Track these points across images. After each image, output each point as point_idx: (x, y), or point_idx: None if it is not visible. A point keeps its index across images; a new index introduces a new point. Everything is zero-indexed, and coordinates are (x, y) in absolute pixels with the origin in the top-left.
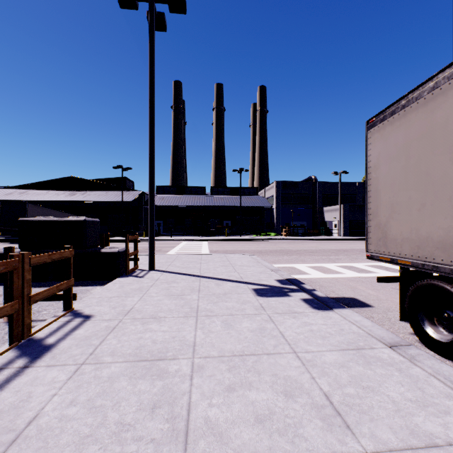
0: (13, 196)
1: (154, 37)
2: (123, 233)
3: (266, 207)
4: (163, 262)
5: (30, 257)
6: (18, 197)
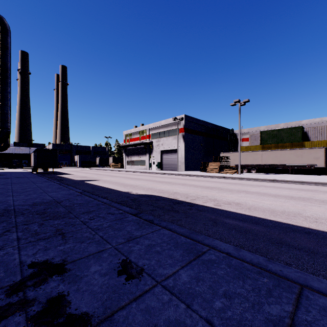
0: None
1: None
2: None
3: None
4: None
5: None
6: None
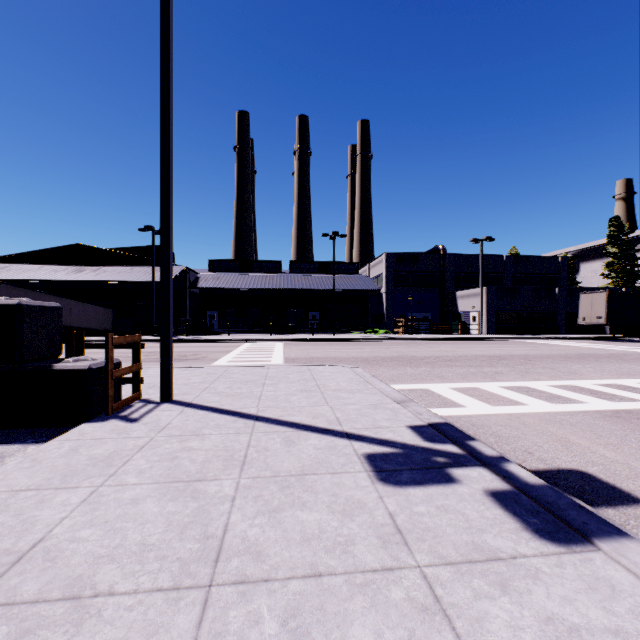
0: None
1: None
2: (154, 330)
3: (372, 290)
4: (195, 384)
5: None
6: None
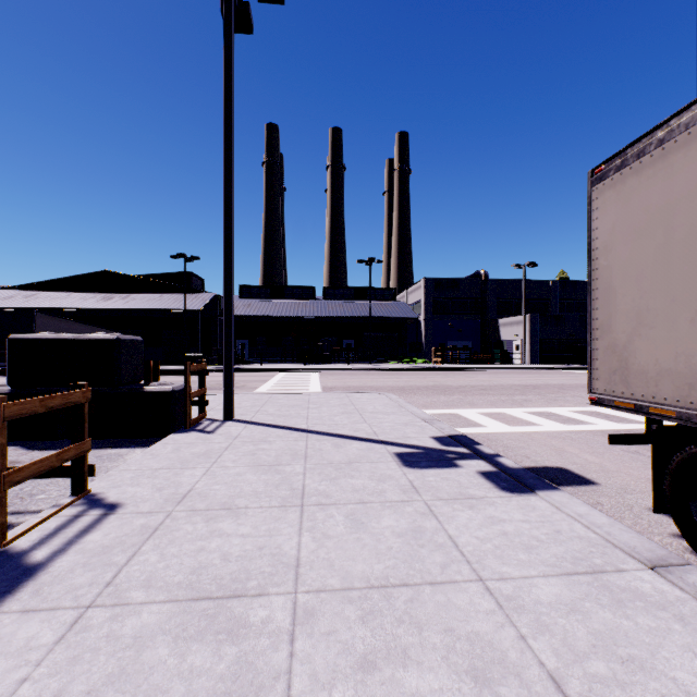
0: (15, 301)
1: (233, 40)
2: (186, 360)
3: (409, 318)
4: (247, 407)
5: (3, 406)
6: (21, 303)
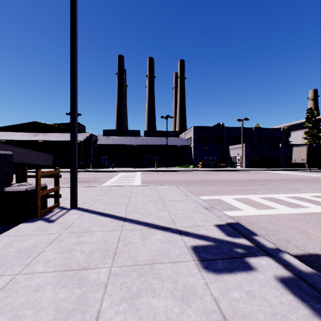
0: None
1: None
2: None
3: (186, 145)
4: (91, 197)
5: None
6: None
